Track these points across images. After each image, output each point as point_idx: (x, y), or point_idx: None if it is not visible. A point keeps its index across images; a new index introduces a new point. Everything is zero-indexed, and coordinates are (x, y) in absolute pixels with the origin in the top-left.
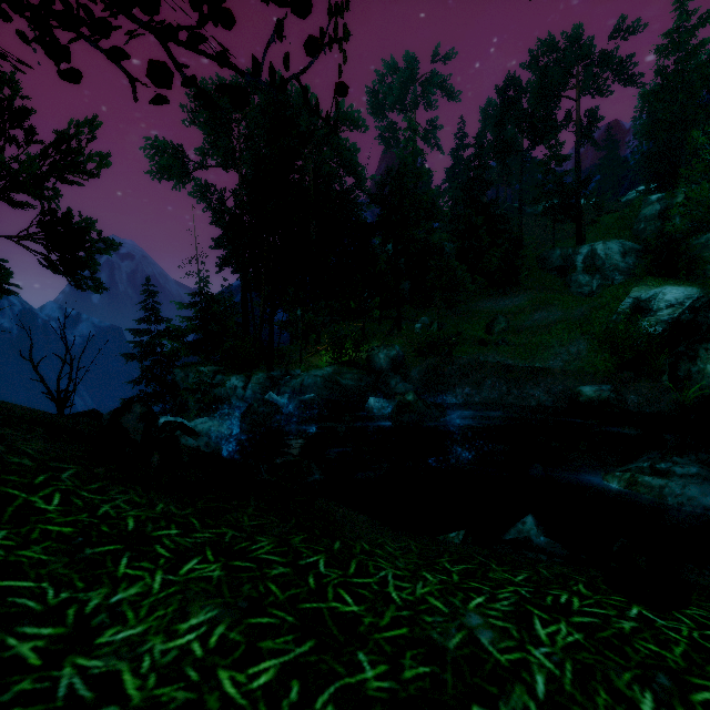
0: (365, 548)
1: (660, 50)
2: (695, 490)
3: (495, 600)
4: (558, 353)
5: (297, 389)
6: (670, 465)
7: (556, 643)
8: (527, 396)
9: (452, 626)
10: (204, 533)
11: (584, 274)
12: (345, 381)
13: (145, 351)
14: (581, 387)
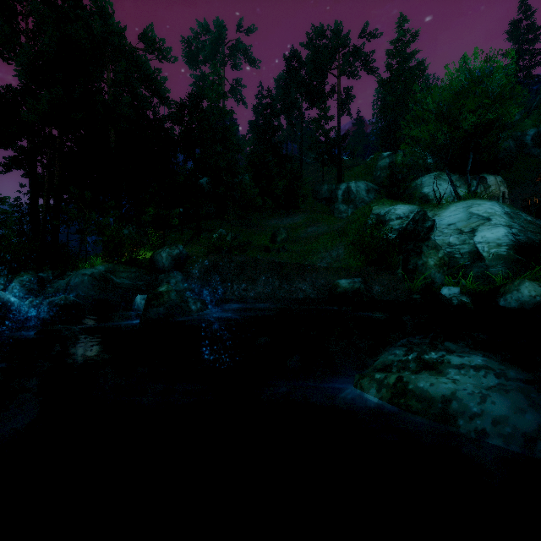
0: None
1: (389, 52)
2: (501, 404)
3: None
4: (324, 257)
5: (62, 290)
6: (445, 355)
7: None
8: (296, 290)
9: None
10: None
11: (343, 204)
12: (120, 279)
13: None
14: (339, 280)
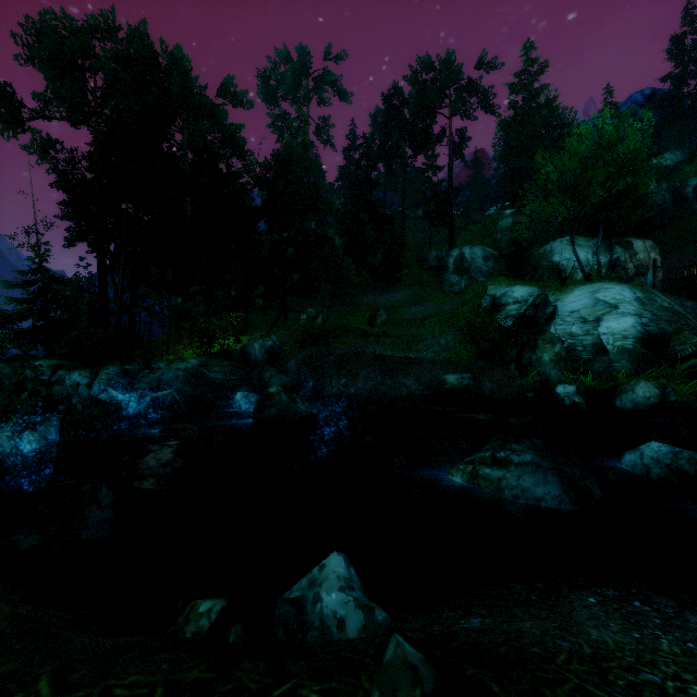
0: None
1: (512, 87)
2: (528, 481)
3: None
4: (430, 344)
5: (155, 385)
6: (509, 453)
7: None
8: (399, 386)
9: None
10: None
11: (454, 274)
12: (213, 374)
13: None
14: (446, 376)
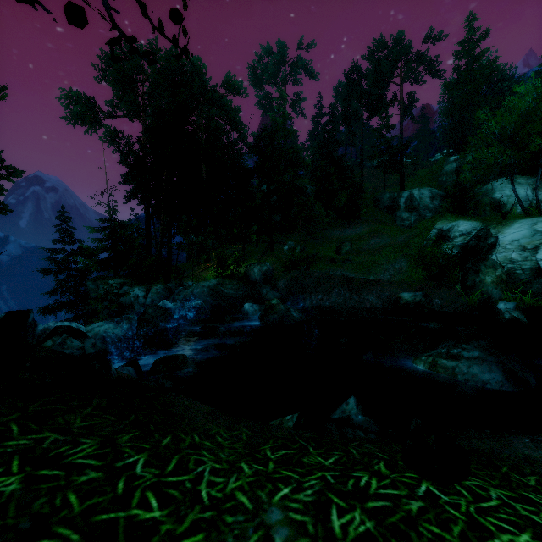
0: (195, 441)
1: (456, 54)
2: (476, 369)
3: (300, 490)
4: (387, 268)
5: (188, 297)
6: (460, 350)
7: (347, 536)
8: (364, 300)
9: (250, 526)
10: (20, 439)
11: (405, 212)
12: (227, 290)
13: (60, 266)
14: (402, 293)
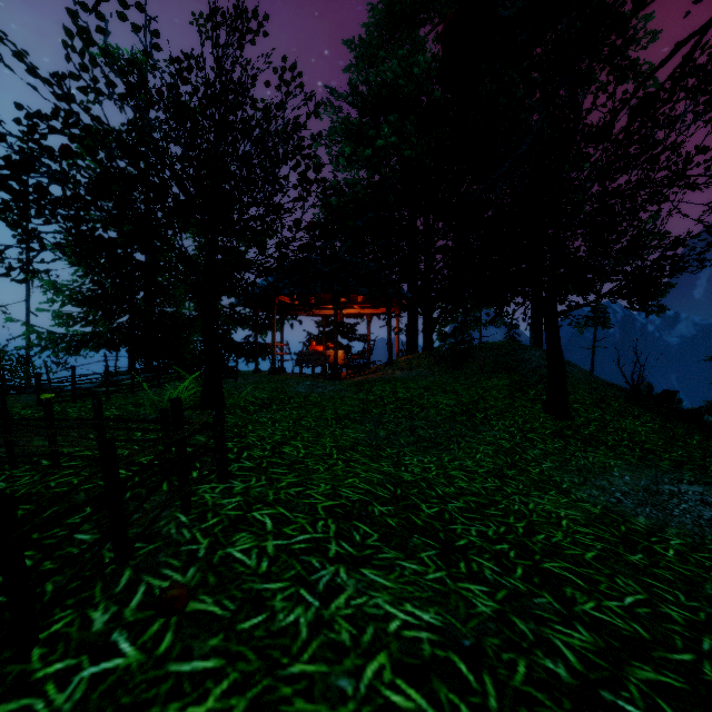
0: None
1: None
2: None
3: None
4: None
5: None
6: None
7: None
8: None
9: None
10: (659, 422)
11: None
12: None
13: None
14: None
